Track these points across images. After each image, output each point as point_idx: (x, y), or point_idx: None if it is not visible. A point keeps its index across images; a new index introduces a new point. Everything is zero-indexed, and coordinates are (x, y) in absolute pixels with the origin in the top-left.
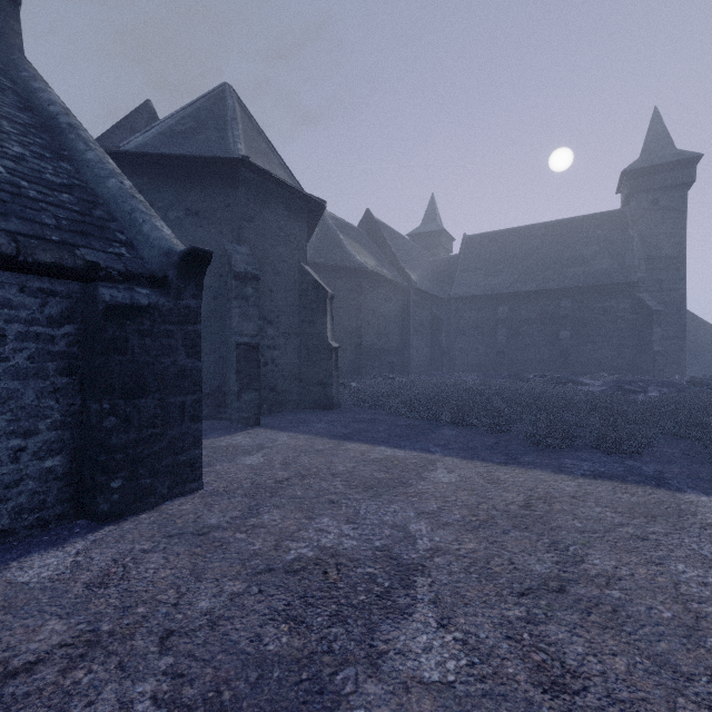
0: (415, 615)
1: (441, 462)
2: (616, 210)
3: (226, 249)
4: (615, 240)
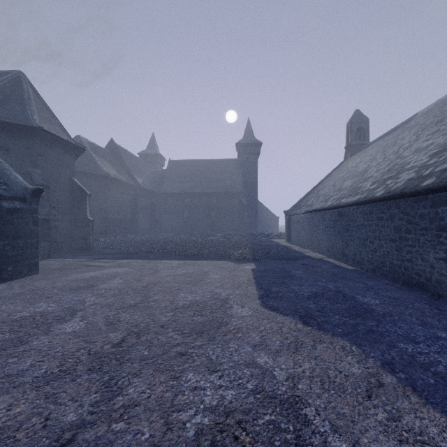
0: (115, 279)
1: (135, 261)
2: (235, 159)
3: (28, 171)
4: (234, 173)
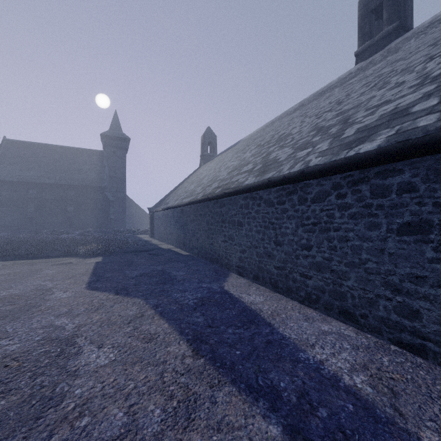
0: None
1: None
2: (100, 151)
3: None
4: (98, 165)
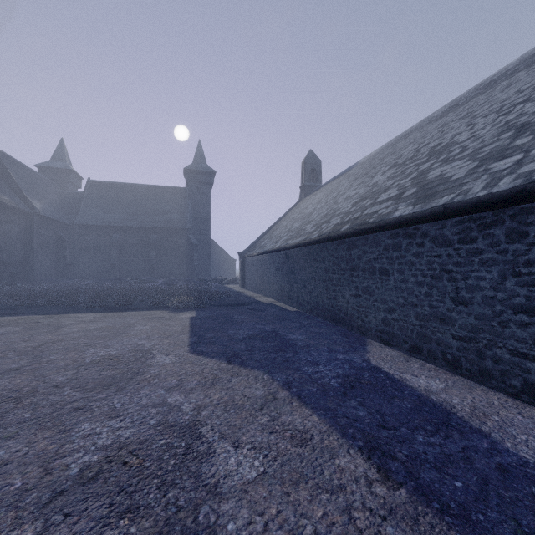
0: None
1: (26, 317)
2: (183, 188)
3: None
4: (181, 204)
